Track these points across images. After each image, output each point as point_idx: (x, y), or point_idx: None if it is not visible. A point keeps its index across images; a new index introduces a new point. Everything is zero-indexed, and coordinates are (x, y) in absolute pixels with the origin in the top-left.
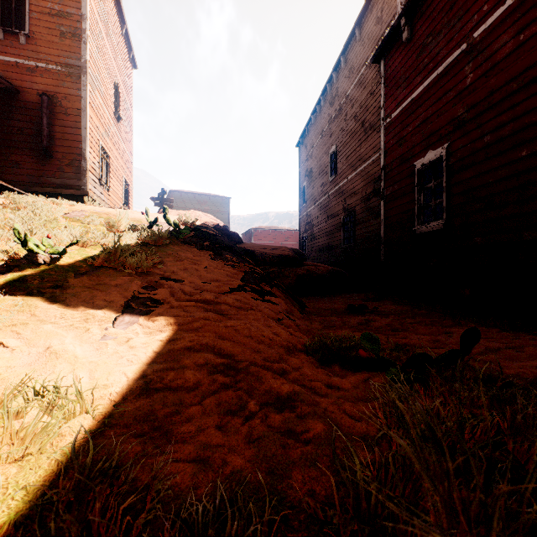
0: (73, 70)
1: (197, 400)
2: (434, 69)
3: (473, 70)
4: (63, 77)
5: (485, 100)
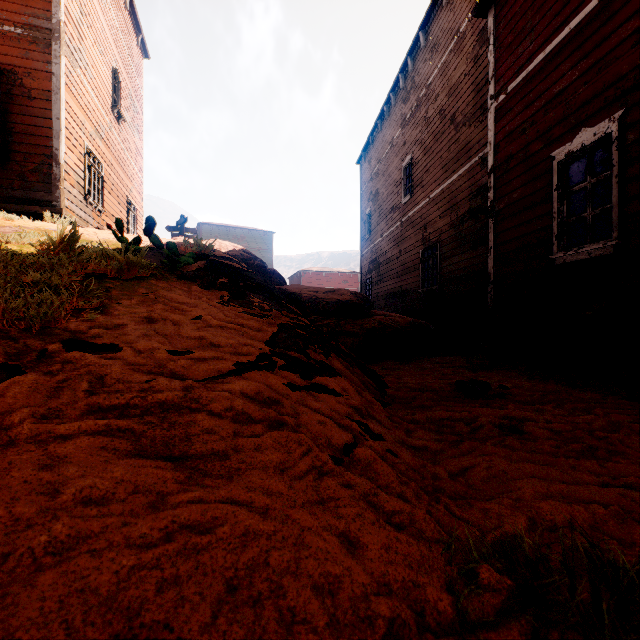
0: (40, 34)
1: None
2: None
3: None
4: (25, 44)
5: None
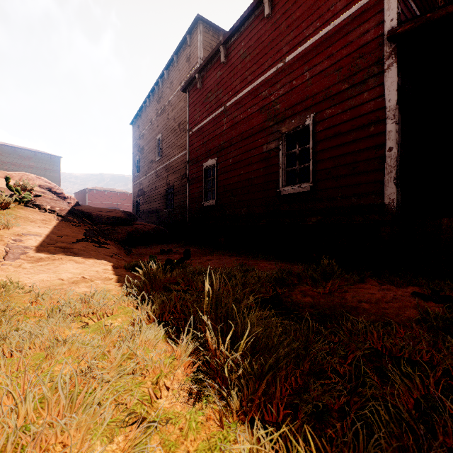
0: None
1: (71, 283)
2: (211, 113)
3: (226, 123)
4: None
5: (230, 140)
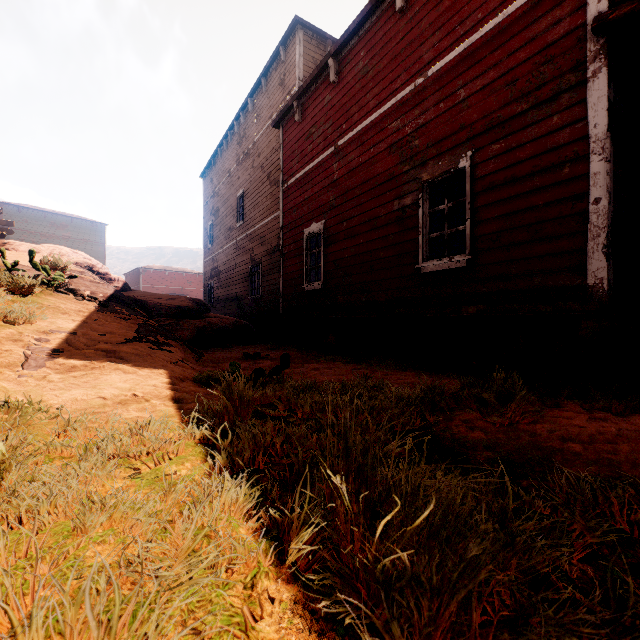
0: None
1: (116, 403)
2: (316, 156)
3: (338, 169)
4: None
5: (344, 195)
